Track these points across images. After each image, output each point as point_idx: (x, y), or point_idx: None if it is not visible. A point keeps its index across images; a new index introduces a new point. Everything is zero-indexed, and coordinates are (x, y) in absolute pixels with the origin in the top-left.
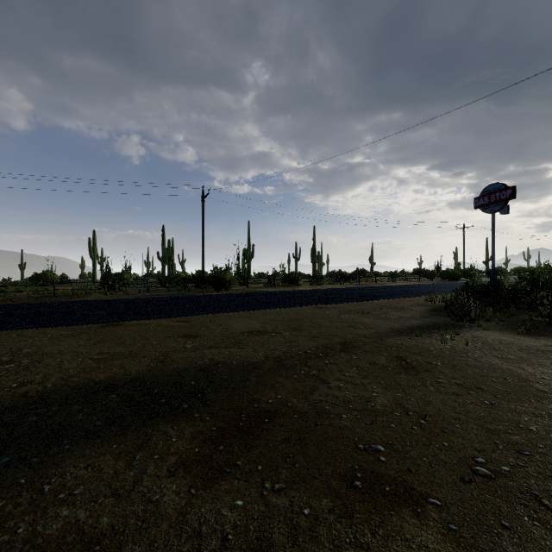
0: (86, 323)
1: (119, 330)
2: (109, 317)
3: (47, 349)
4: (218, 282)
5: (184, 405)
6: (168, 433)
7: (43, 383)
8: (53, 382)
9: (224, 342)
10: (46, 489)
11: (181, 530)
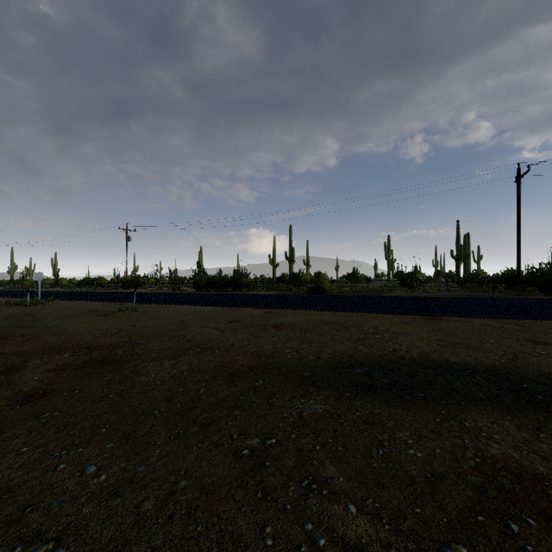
0: (411, 314)
1: (443, 324)
2: (427, 311)
3: (394, 329)
4: (546, 283)
5: None
6: None
7: (409, 353)
8: (415, 354)
9: None
10: (466, 424)
11: None
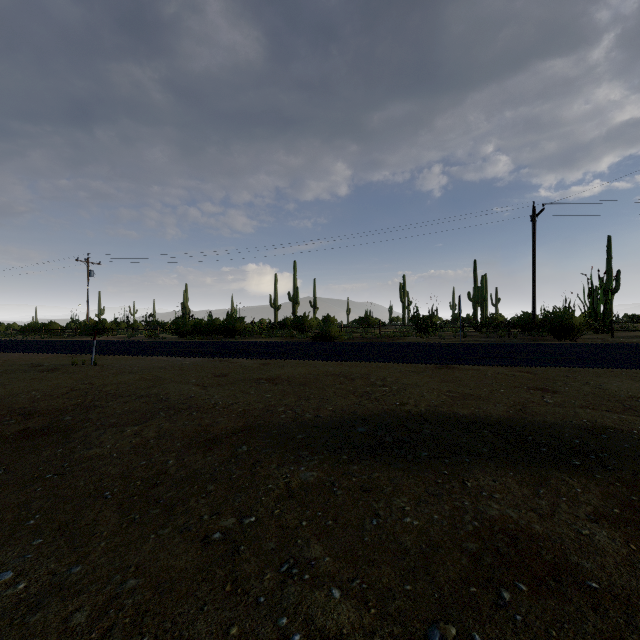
0: (423, 363)
1: (456, 373)
2: (441, 360)
3: (404, 380)
4: (559, 327)
5: (574, 461)
6: (567, 482)
7: (417, 406)
8: (424, 407)
9: (603, 405)
10: (468, 484)
11: (634, 573)
